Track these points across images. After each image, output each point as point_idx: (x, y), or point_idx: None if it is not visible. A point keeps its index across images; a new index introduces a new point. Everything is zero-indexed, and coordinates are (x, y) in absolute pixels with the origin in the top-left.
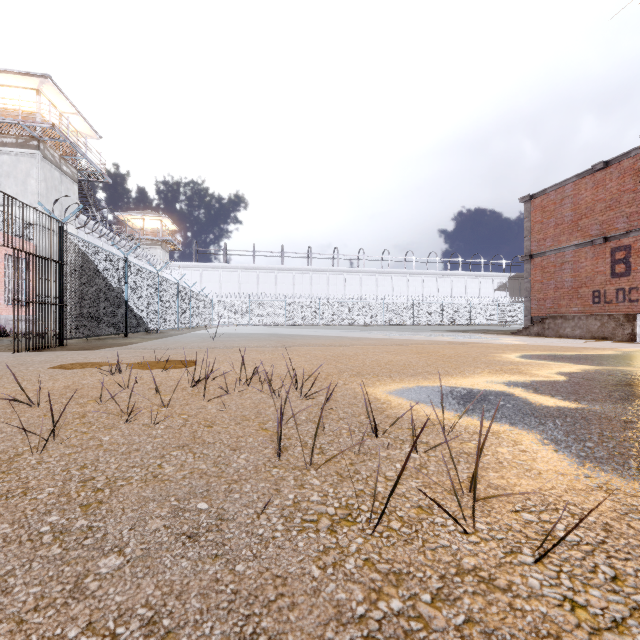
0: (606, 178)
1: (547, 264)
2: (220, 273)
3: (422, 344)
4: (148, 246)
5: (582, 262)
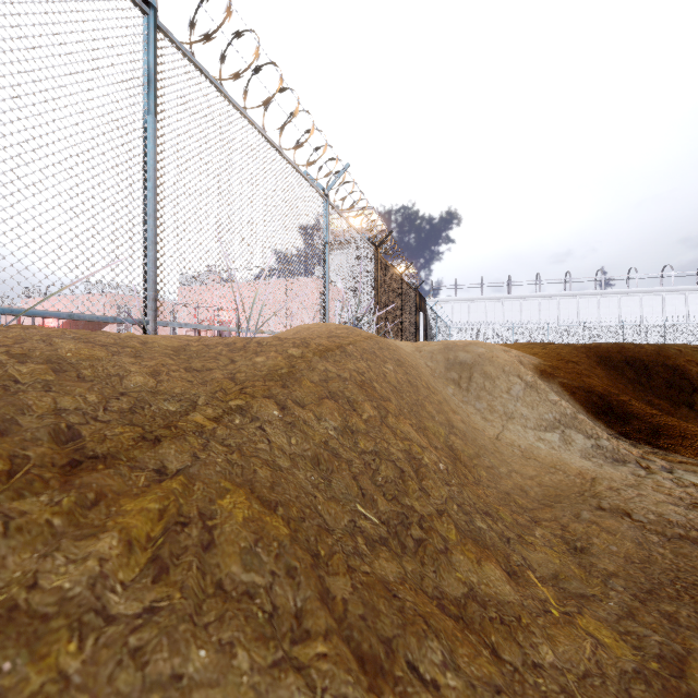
0: None
1: None
2: (452, 305)
3: None
4: None
5: None
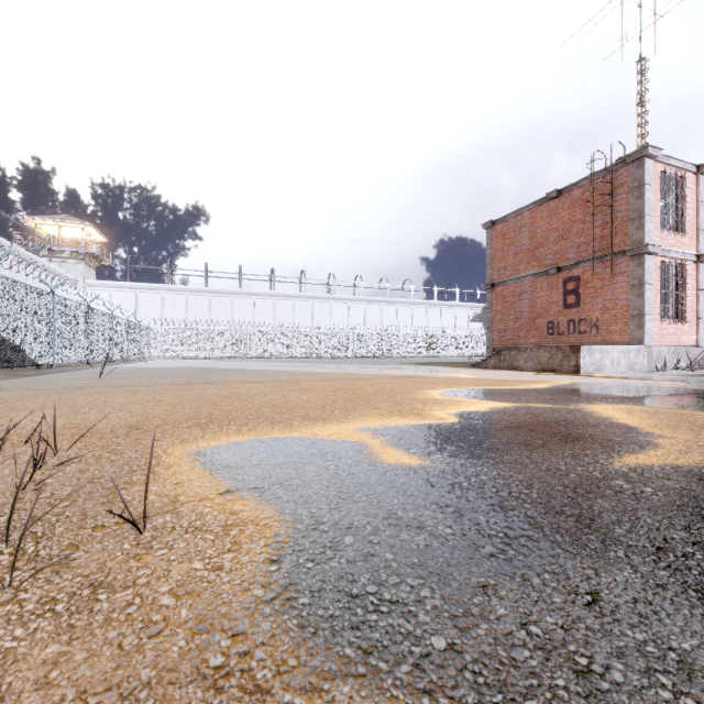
0: (559, 207)
1: (507, 294)
2: (162, 296)
3: (361, 379)
4: (65, 260)
5: (538, 292)
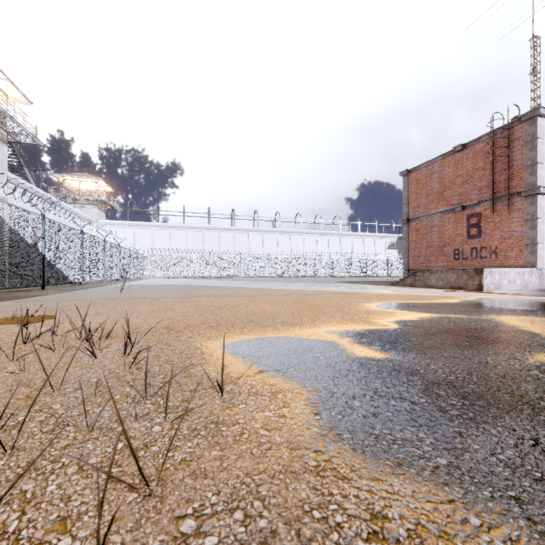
0: (464, 158)
1: (420, 227)
2: (152, 231)
3: (309, 294)
4: (84, 205)
5: (446, 226)
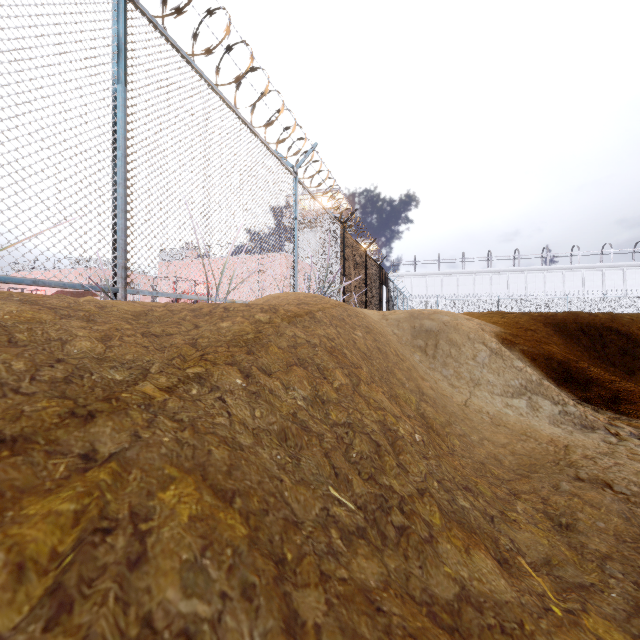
0: None
1: None
2: (411, 279)
3: None
4: None
5: None
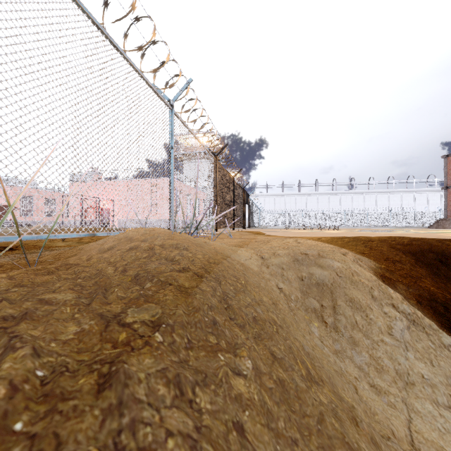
0: None
1: None
2: (264, 198)
3: None
4: None
5: None
